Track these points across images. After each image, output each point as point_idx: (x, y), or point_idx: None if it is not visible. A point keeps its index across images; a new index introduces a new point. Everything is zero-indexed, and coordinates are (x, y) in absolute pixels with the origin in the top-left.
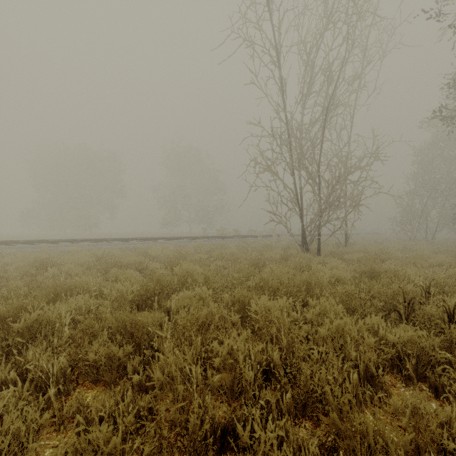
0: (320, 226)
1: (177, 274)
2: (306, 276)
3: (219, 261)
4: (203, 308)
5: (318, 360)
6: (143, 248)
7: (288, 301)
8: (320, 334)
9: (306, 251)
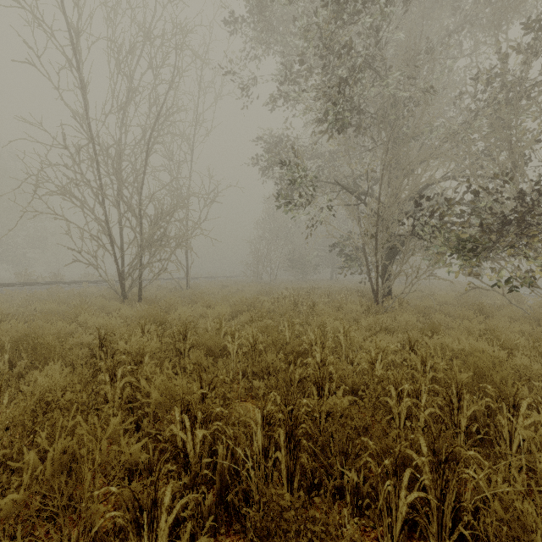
0: (141, 269)
1: None
2: (27, 330)
3: None
4: None
5: None
6: None
7: None
8: None
9: (123, 298)
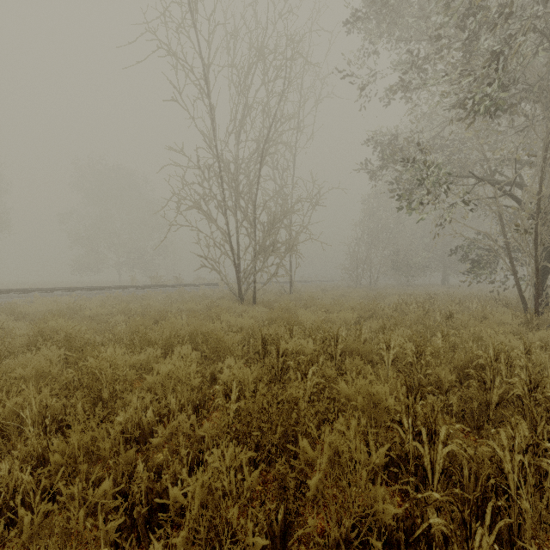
0: (256, 273)
1: (27, 334)
2: (195, 326)
3: (122, 315)
4: (17, 370)
5: (137, 407)
6: (21, 303)
7: (156, 353)
8: (148, 381)
9: (240, 300)
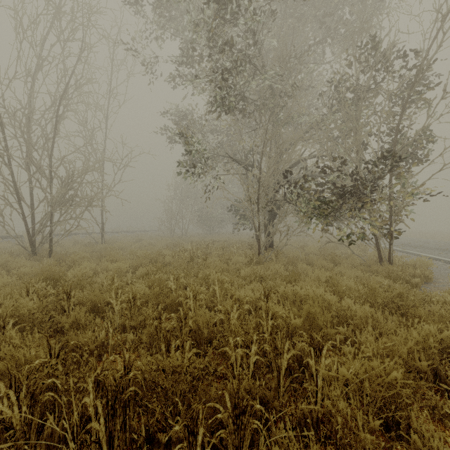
0: (51, 226)
1: None
2: None
3: None
4: None
5: None
6: None
7: None
8: None
9: (32, 254)
